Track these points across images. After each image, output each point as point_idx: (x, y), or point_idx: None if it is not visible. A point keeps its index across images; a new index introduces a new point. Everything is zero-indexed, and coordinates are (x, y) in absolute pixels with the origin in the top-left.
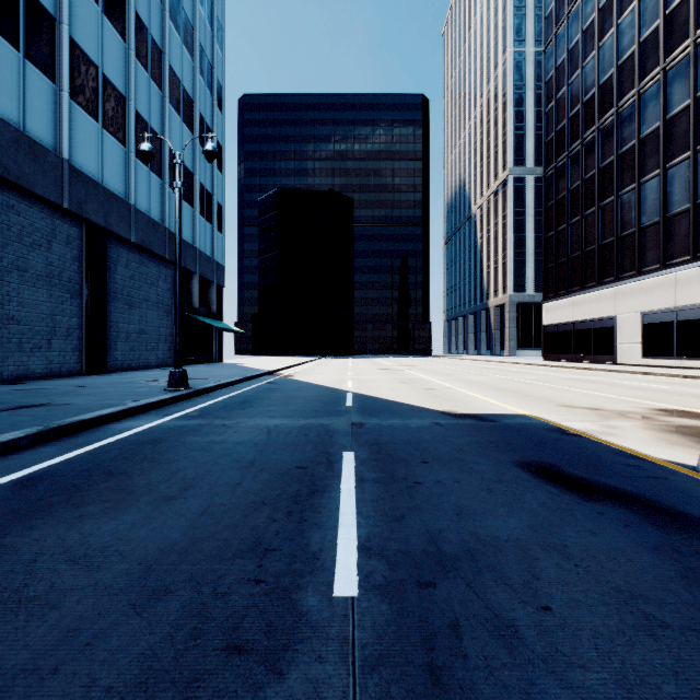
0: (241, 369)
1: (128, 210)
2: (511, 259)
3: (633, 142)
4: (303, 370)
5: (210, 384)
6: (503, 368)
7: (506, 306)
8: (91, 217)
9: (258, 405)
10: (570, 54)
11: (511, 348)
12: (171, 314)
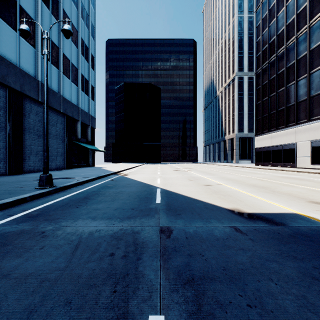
0: (100, 170)
1: (36, 83)
2: (236, 116)
3: (306, 52)
4: (134, 171)
5: (71, 182)
6: (238, 169)
7: (234, 139)
8: (11, 84)
9: (92, 202)
10: (270, 11)
11: (236, 159)
12: (64, 141)
